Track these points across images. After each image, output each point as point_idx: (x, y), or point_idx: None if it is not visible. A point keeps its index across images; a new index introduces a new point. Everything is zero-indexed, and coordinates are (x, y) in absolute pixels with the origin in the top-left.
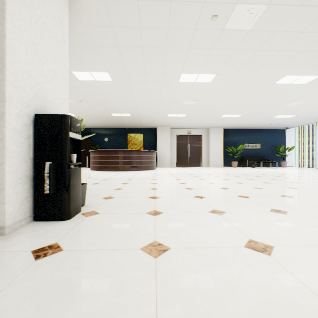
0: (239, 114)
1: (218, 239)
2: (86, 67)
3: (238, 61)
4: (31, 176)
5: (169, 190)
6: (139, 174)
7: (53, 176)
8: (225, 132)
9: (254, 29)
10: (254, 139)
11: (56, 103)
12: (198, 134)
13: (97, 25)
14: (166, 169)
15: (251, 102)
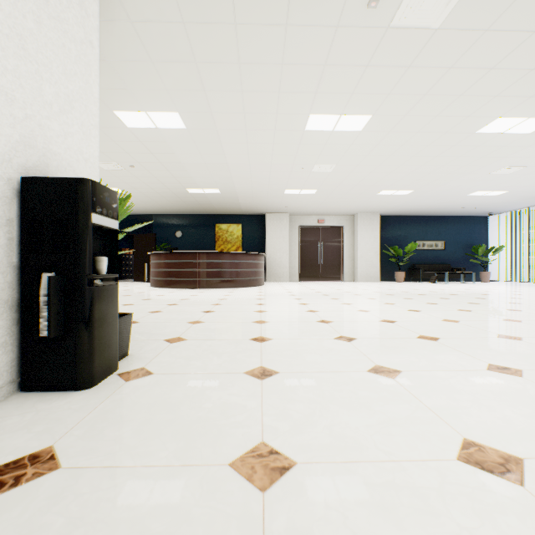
0: (409, 189)
1: (398, 439)
2: (138, 103)
3: (413, 91)
4: (13, 302)
5: (289, 324)
6: (235, 294)
7: (57, 302)
8: (383, 222)
9: (446, 25)
10: (434, 234)
11: (72, 160)
12: (338, 225)
13: (155, 18)
14: (282, 285)
15: (432, 168)
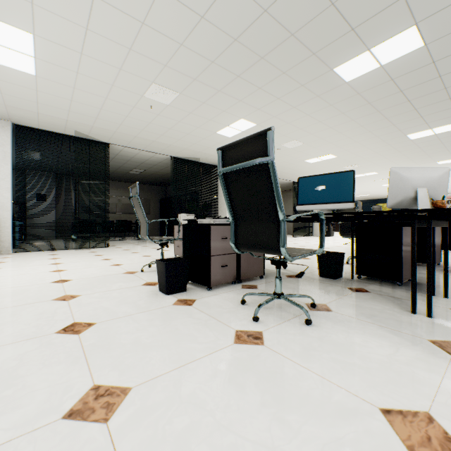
0: None
1: None
2: None
3: None
4: None
5: None
6: None
7: (327, 228)
8: None
9: None
10: None
11: None
12: None
13: None
14: None
15: None
